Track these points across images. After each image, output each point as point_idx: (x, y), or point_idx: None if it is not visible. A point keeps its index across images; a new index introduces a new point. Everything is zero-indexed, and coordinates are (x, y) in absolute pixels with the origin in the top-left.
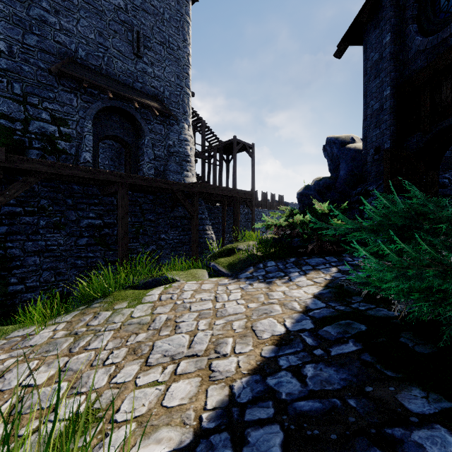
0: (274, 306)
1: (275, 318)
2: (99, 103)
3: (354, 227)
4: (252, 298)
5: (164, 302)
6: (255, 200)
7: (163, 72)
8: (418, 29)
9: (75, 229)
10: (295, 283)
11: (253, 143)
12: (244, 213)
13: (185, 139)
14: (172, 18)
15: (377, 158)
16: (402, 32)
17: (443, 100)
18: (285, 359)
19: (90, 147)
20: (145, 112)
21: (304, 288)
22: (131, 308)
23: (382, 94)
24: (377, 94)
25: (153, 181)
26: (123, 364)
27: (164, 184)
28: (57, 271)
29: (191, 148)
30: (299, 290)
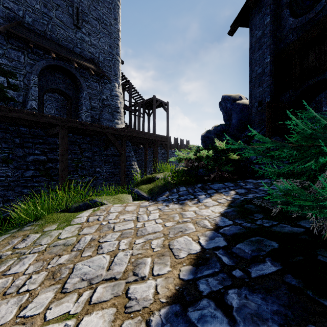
0: (188, 224)
1: (190, 236)
2: (44, 61)
3: (273, 146)
4: (168, 217)
5: (91, 223)
6: (169, 144)
7: (98, 41)
8: (290, 13)
9: (22, 163)
10: (203, 204)
11: (167, 101)
12: (161, 153)
13: (116, 95)
14: (106, 1)
15: (260, 109)
16: (278, 16)
17: (309, 65)
18: (205, 283)
19: (36, 97)
20: (83, 72)
21: (211, 208)
22: (60, 230)
23: (264, 61)
24: (260, 62)
25: (89, 125)
26: (37, 292)
27: (98, 128)
28: (5, 198)
29: (120, 102)
30: (207, 209)
